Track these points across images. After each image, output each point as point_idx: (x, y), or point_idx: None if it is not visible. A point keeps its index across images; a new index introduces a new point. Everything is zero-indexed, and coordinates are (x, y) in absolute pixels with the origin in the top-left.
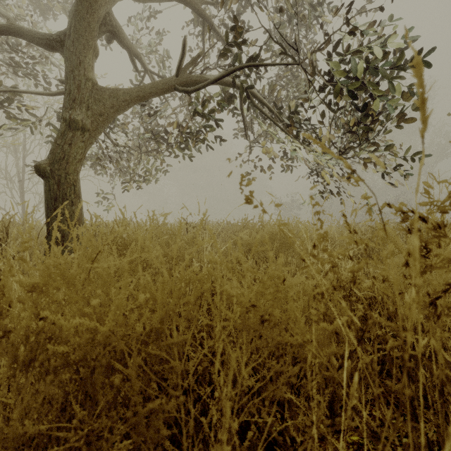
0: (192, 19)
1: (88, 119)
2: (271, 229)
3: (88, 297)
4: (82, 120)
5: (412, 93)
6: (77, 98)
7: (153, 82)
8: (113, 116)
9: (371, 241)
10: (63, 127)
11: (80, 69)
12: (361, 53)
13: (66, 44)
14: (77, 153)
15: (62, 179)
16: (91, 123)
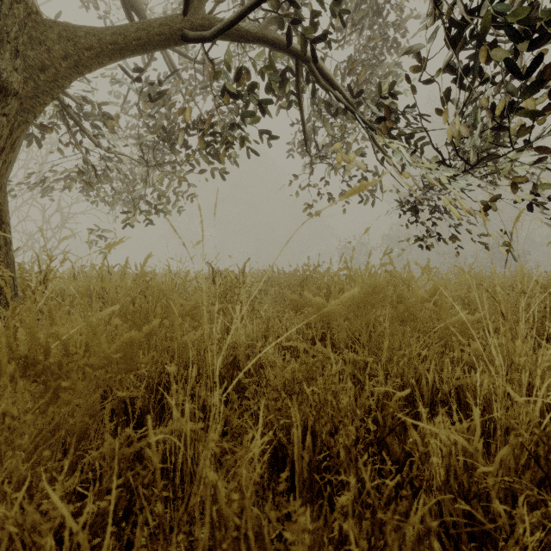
0: None
1: (15, 73)
2: (370, 283)
3: None
4: (1, 73)
5: None
6: None
7: (148, 20)
8: (72, 76)
9: None
10: None
11: None
12: None
13: None
14: None
15: None
16: (24, 83)
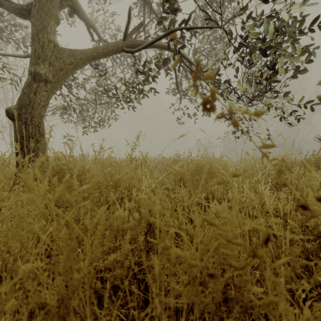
0: (136, 3)
1: (50, 73)
2: (199, 162)
3: (2, 239)
4: (45, 74)
5: (312, 52)
6: (41, 56)
7: (104, 45)
8: (71, 72)
9: None
10: (29, 79)
11: (44, 32)
12: (271, 19)
13: (32, 12)
14: (41, 100)
15: (28, 121)
16: (53, 76)
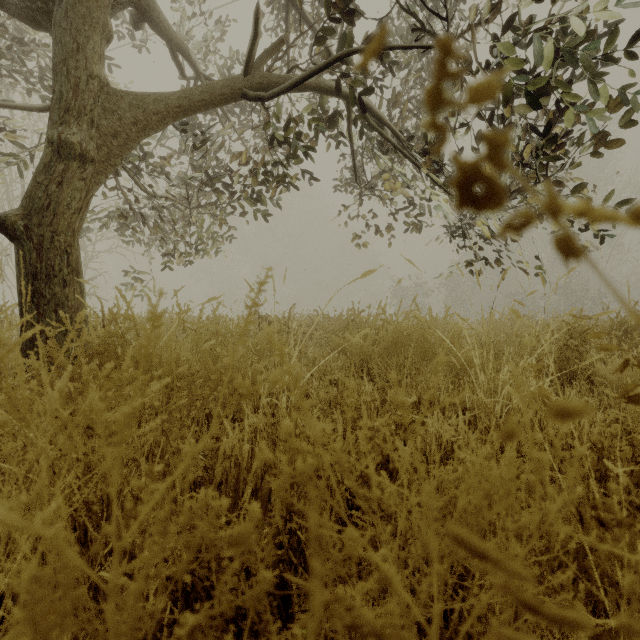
0: (270, 2)
1: (92, 142)
2: (401, 326)
3: None
4: (81, 144)
5: (633, 99)
6: (72, 106)
7: (204, 85)
8: (136, 139)
9: (567, 346)
10: (48, 154)
11: (79, 58)
12: (551, 30)
13: (55, 16)
14: (72, 198)
15: (45, 242)
16: (98, 149)
